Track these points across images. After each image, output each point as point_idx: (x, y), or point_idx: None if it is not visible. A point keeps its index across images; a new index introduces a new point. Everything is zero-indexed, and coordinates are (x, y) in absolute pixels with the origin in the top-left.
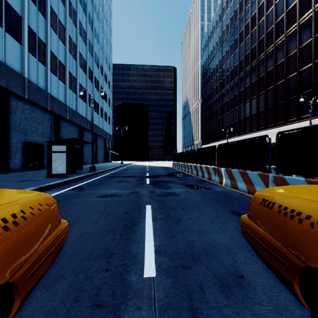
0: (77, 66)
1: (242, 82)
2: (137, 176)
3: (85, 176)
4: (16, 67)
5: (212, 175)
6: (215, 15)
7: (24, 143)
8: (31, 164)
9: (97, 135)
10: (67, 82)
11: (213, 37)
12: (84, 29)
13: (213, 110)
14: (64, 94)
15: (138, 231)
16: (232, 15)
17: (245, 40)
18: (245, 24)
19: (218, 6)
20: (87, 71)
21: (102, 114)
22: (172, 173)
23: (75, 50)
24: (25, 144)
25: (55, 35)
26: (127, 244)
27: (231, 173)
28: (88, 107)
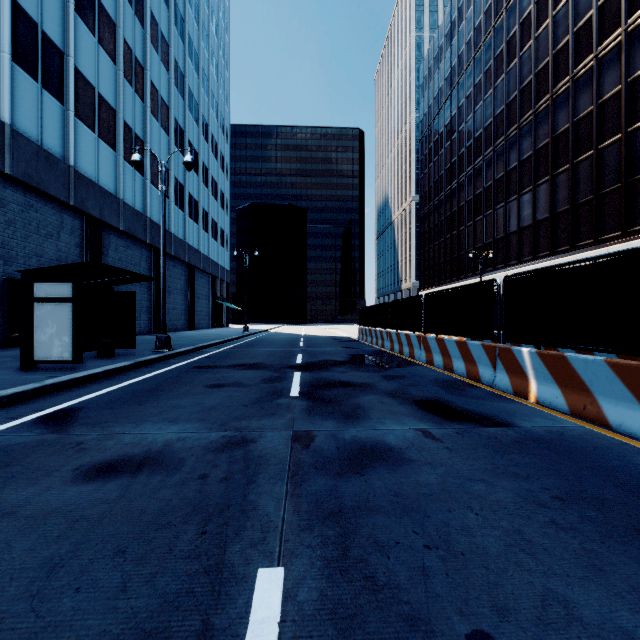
0: (146, 114)
1: (513, 149)
2: (271, 365)
3: (131, 365)
4: None
5: (483, 367)
6: (449, 9)
7: (3, 281)
8: None
9: (194, 269)
10: (121, 147)
11: (445, 57)
12: (163, 35)
13: (445, 215)
14: (113, 173)
15: None
16: (490, 2)
17: (521, 54)
18: (520, 19)
19: None
20: (170, 128)
21: (207, 223)
22: (360, 356)
23: (142, 77)
24: (5, 285)
25: (90, 35)
26: None
27: (566, 367)
28: (172, 206)
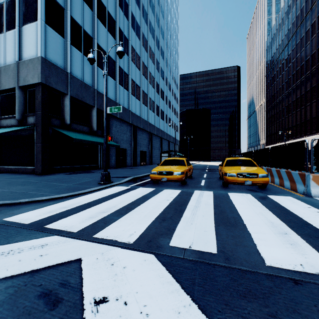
0: (159, 98)
1: (303, 86)
2: (201, 169)
3: None
4: (138, 113)
5: None
6: (278, 18)
7: (140, 151)
8: (142, 162)
9: (169, 142)
10: (155, 111)
11: (276, 39)
12: (162, 70)
13: (276, 111)
14: (154, 119)
15: (202, 175)
16: (294, 20)
17: (306, 46)
18: (305, 31)
19: (281, 10)
20: (164, 98)
21: (172, 125)
22: None
23: (159, 88)
24: (140, 152)
25: (150, 85)
26: (200, 176)
27: None
28: (165, 123)
